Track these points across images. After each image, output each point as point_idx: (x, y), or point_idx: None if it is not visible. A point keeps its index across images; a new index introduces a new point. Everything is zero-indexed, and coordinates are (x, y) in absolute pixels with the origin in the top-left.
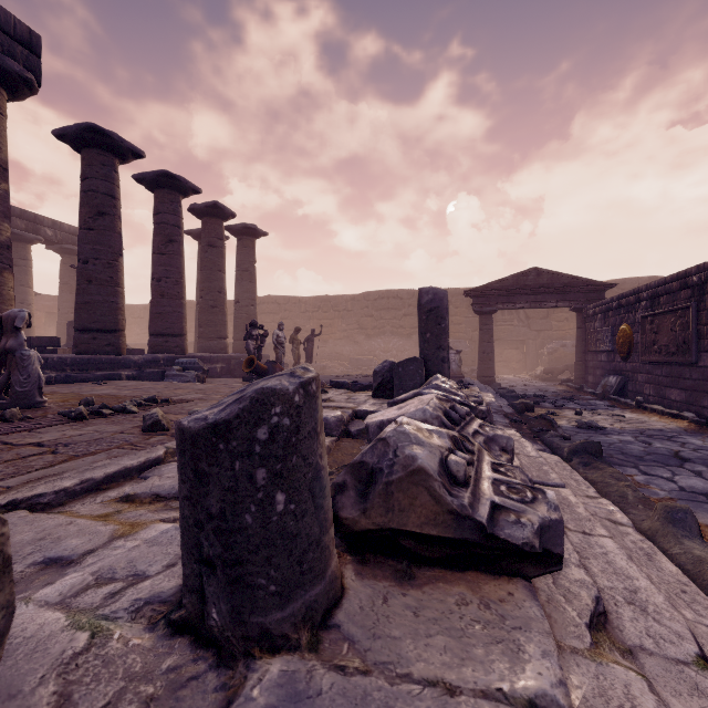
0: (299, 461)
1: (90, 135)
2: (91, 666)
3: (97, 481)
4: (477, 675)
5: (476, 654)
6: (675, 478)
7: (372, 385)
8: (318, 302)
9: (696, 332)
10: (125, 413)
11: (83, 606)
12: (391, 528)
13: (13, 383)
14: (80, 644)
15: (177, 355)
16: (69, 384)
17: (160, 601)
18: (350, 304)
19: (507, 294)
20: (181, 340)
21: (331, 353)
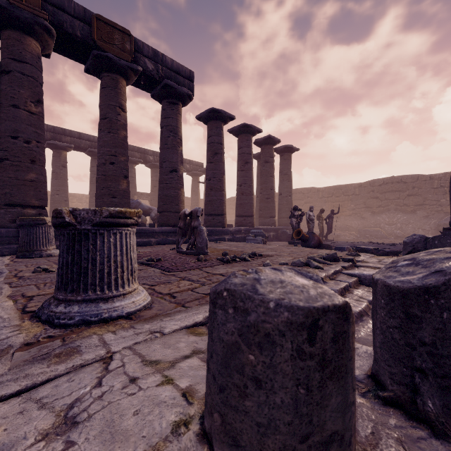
0: None
1: (211, 114)
2: None
3: None
4: None
5: None
6: None
7: (393, 251)
8: (331, 190)
9: None
10: (244, 261)
11: None
12: None
13: (197, 242)
14: None
15: (250, 227)
16: None
17: (358, 380)
18: (357, 190)
19: None
20: (252, 218)
21: (342, 225)
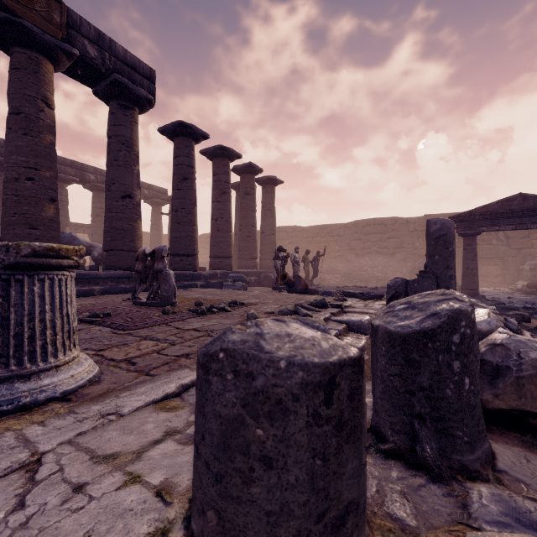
0: (472, 358)
1: (179, 128)
2: None
3: None
4: None
5: None
6: None
7: (377, 295)
8: (316, 230)
9: None
10: (224, 311)
11: None
12: (521, 409)
13: (162, 290)
14: None
15: (227, 271)
16: None
17: None
18: (342, 231)
19: (491, 218)
20: (230, 260)
21: (327, 268)
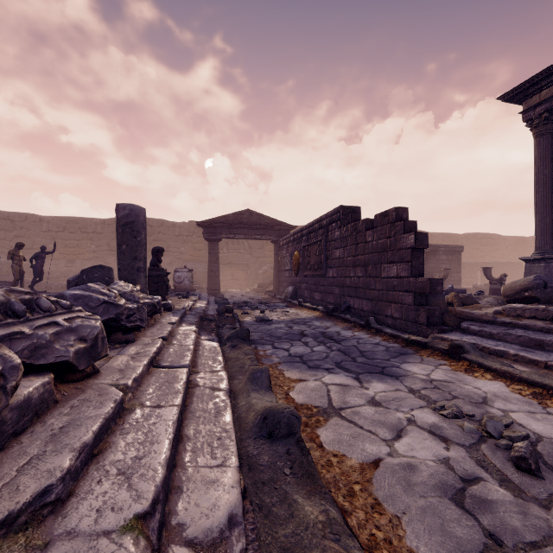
0: None
1: None
2: None
3: None
4: None
5: None
6: (291, 348)
7: None
8: (63, 222)
9: (325, 256)
10: None
11: None
12: None
13: None
14: None
15: None
16: None
17: None
18: (100, 227)
19: (229, 227)
20: None
21: (77, 272)
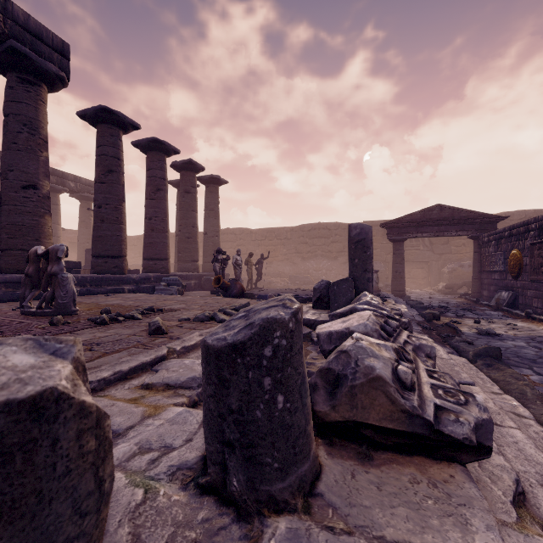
0: (292, 371)
1: (102, 114)
2: (148, 514)
3: (124, 373)
4: (436, 541)
5: (432, 524)
6: None
7: (310, 298)
8: (265, 233)
9: None
10: (133, 319)
11: (135, 469)
12: (354, 420)
13: (57, 297)
14: (139, 497)
15: (163, 274)
16: (89, 296)
17: (187, 467)
18: (289, 234)
19: (415, 226)
20: (166, 263)
21: (275, 272)
